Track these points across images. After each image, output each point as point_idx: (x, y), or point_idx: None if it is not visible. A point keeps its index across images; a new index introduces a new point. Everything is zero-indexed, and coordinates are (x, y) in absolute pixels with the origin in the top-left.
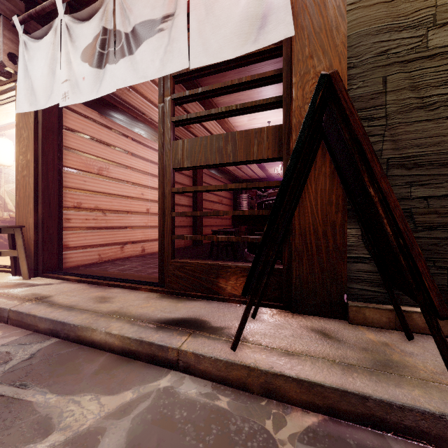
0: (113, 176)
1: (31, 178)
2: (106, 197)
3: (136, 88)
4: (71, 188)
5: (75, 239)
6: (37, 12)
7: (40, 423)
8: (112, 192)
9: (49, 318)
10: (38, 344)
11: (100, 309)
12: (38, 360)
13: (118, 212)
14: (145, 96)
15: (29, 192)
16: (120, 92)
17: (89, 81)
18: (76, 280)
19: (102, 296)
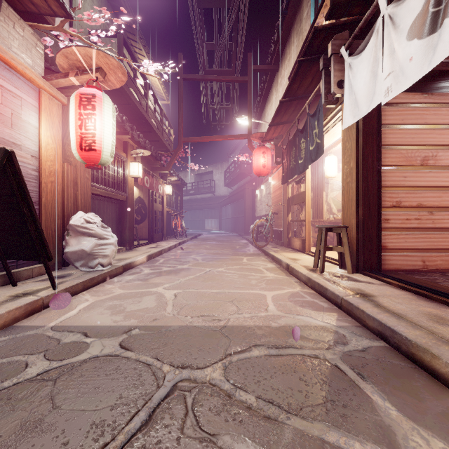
0: (443, 163)
1: (353, 183)
2: (433, 192)
3: None
4: (389, 187)
5: (393, 240)
6: (359, 29)
7: (384, 429)
8: (441, 184)
9: (376, 319)
10: (368, 340)
11: (439, 332)
12: (370, 357)
13: None
14: None
15: (352, 196)
16: None
17: (417, 58)
18: (398, 285)
19: (437, 315)
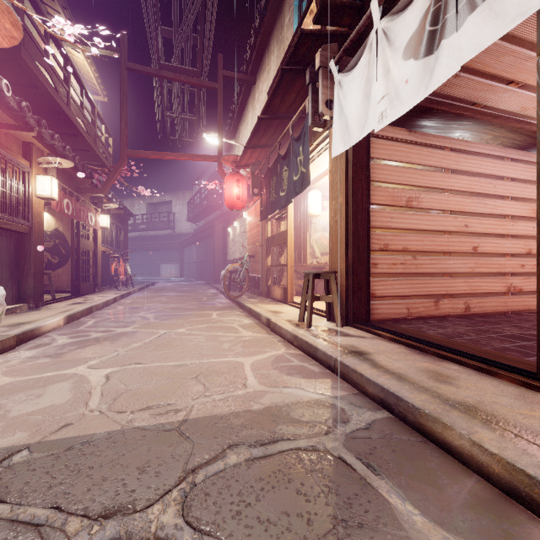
0: (425, 206)
1: (343, 221)
2: (416, 235)
3: (469, 66)
4: (377, 228)
5: (381, 287)
6: (351, 41)
7: None
8: (423, 227)
9: (378, 384)
10: (370, 412)
11: (443, 393)
12: (377, 437)
13: (431, 254)
14: (482, 73)
15: (341, 236)
16: (441, 85)
17: (413, 81)
18: (390, 338)
19: (435, 370)
